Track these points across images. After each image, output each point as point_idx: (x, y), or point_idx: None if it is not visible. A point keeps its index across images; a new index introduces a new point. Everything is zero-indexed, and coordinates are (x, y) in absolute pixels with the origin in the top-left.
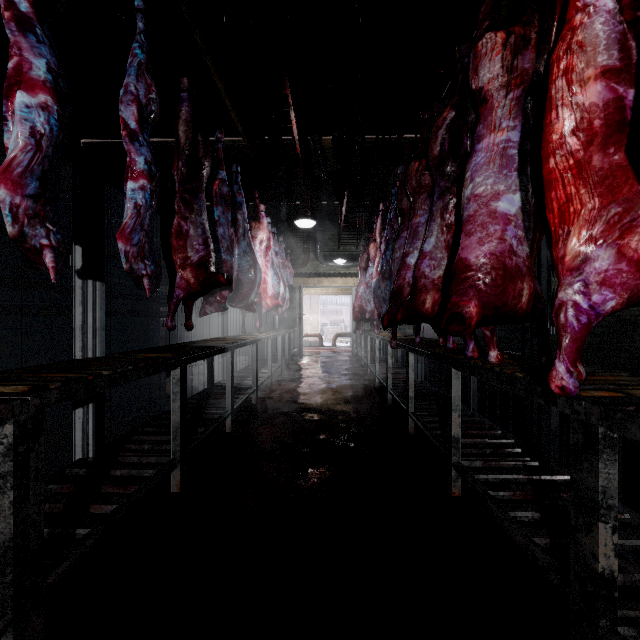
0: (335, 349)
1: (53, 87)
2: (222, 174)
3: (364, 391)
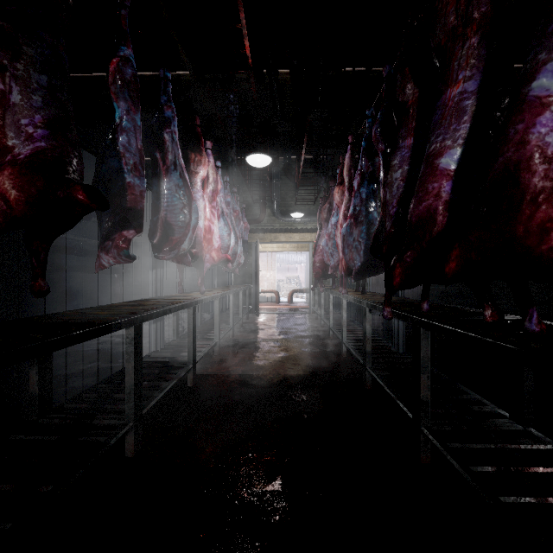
0: (291, 305)
1: None
2: (126, 53)
3: (330, 363)
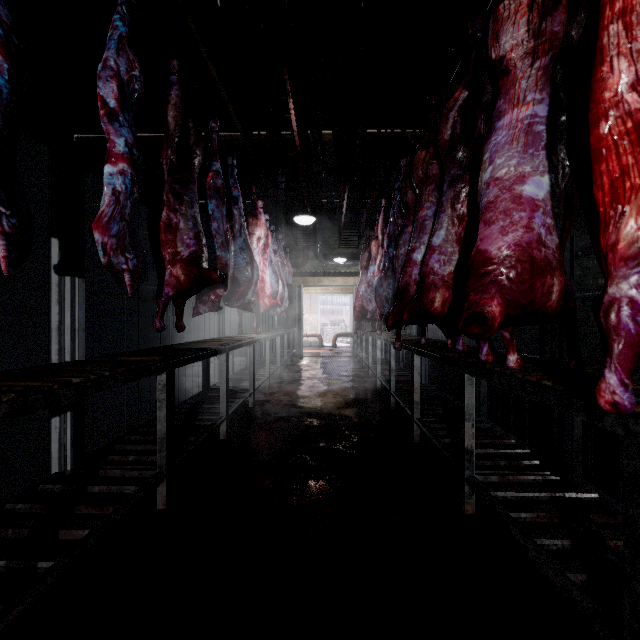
0: (335, 349)
1: (3, 44)
2: (216, 166)
3: (366, 394)
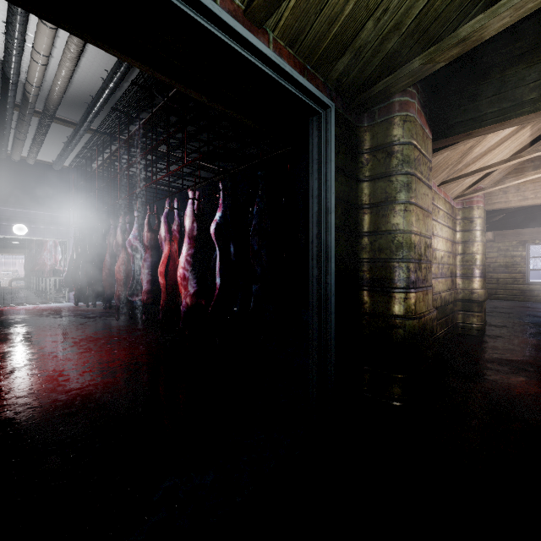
0: (12, 287)
1: None
2: None
3: (29, 294)
